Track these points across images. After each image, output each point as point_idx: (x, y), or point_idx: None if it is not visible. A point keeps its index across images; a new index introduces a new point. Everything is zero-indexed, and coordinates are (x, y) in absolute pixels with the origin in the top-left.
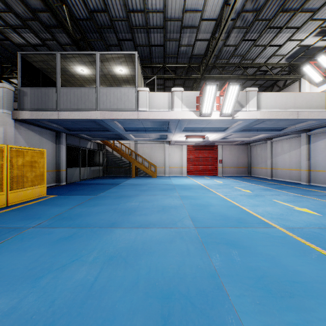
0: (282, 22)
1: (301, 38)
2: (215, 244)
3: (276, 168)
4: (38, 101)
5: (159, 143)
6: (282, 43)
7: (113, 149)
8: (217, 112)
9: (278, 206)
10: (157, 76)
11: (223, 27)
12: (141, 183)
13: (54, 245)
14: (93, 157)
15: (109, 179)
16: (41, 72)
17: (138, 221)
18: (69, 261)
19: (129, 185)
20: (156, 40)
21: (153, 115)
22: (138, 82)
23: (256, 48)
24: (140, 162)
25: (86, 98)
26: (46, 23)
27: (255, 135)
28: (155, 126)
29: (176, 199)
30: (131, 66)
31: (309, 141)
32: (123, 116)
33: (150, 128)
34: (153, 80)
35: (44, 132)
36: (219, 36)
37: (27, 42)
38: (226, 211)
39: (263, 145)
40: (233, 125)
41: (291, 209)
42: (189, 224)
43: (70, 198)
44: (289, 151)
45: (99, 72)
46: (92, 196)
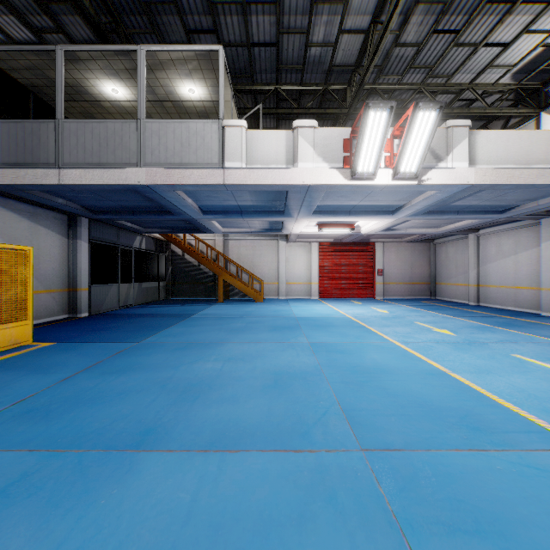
0: None
1: None
2: (443, 536)
3: (486, 285)
4: (18, 148)
5: (268, 239)
6: (511, 39)
7: (183, 250)
8: (388, 171)
9: (535, 373)
10: (264, 109)
11: None
12: (234, 313)
13: None
14: (146, 264)
15: (175, 305)
16: (32, 93)
17: (212, 425)
18: None
19: (209, 317)
20: (262, 32)
21: (255, 177)
22: (226, 117)
23: (458, 51)
24: (233, 273)
25: (117, 141)
26: None
27: (450, 223)
28: (260, 203)
29: (304, 354)
30: (211, 81)
31: None
32: (192, 179)
33: (249, 208)
34: (256, 119)
35: (42, 214)
36: (390, 14)
37: (6, 36)
38: (424, 387)
39: (460, 242)
40: (415, 199)
41: None
42: (343, 435)
43: (77, 351)
44: (514, 252)
45: (143, 87)
46: (127, 344)
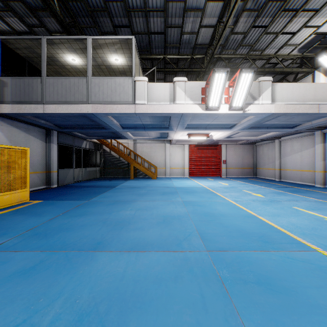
0: (299, 4)
1: (318, 24)
2: (242, 284)
3: (285, 169)
4: (20, 93)
5: (159, 142)
6: (297, 30)
7: (110, 149)
8: (226, 106)
9: (303, 216)
10: (157, 69)
11: (233, 6)
12: (140, 185)
13: (2, 286)
14: (89, 157)
15: (106, 181)
16: (26, 61)
17: (131, 240)
18: (10, 324)
19: (126, 187)
20: (156, 26)
21: (152, 109)
22: (136, 74)
23: (267, 36)
24: (139, 162)
25: (75, 89)
26: (31, 4)
27: (264, 134)
28: (155, 123)
29: (179, 206)
30: (127, 54)
31: (324, 140)
32: (117, 110)
33: (149, 125)
34: (152, 74)
35: (32, 129)
36: (228, 18)
37: (12, 29)
38: (242, 223)
39: (270, 144)
40: (242, 121)
41: (321, 220)
42: (198, 244)
43: (54, 205)
44: (300, 150)
45: (90, 59)
46: (82, 202)
